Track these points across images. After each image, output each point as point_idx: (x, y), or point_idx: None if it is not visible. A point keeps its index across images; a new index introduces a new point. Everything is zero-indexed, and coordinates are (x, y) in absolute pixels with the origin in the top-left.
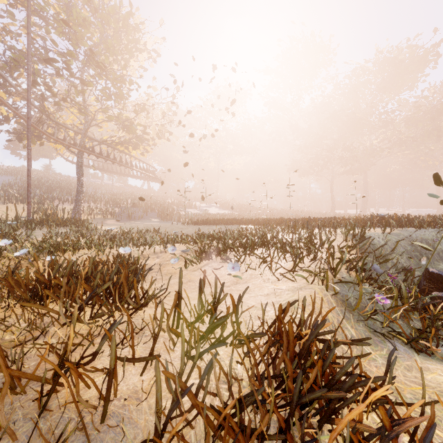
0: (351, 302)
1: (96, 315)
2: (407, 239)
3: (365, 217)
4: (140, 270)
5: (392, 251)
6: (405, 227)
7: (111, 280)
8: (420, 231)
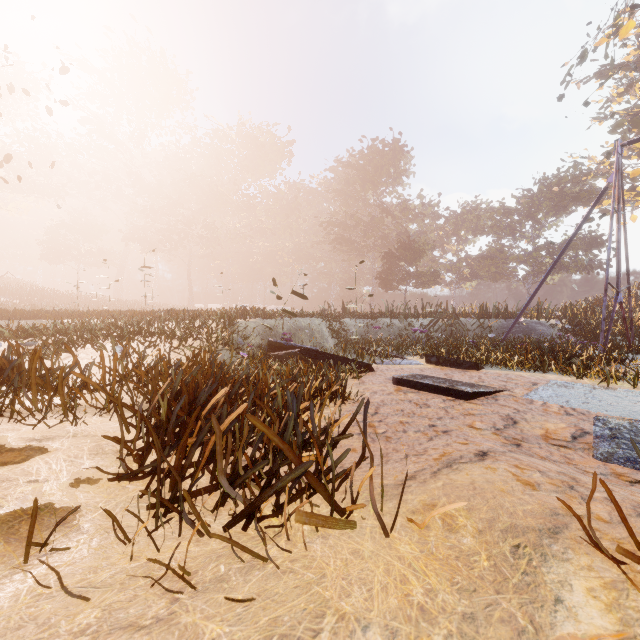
0: (226, 362)
1: (49, 372)
2: (261, 326)
3: (231, 309)
4: (42, 348)
5: (251, 333)
6: (260, 317)
7: (8, 359)
8: (270, 320)
